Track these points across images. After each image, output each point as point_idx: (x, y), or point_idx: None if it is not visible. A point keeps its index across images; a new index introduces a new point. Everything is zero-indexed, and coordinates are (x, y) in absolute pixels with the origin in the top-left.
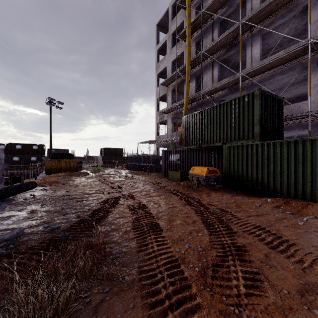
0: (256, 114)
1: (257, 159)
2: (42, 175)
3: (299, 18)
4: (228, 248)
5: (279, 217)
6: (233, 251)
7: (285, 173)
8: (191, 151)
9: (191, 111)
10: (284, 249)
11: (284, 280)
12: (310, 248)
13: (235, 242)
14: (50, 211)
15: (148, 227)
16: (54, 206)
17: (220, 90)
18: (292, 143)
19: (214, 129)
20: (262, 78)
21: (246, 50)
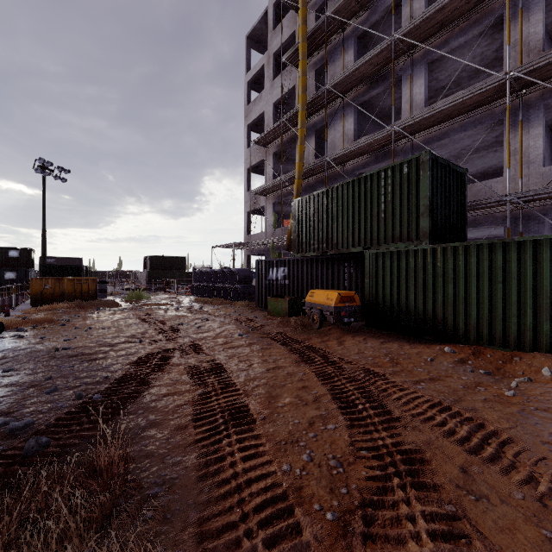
0: (423, 196)
1: (424, 277)
2: (24, 307)
3: (488, 37)
4: (389, 456)
5: (470, 382)
6: (399, 463)
7: (474, 300)
8: (308, 262)
9: (308, 191)
10: (496, 452)
11: (512, 532)
12: (540, 446)
13: (400, 442)
14: (19, 386)
15: (225, 416)
16: (32, 374)
17: (358, 155)
18: (486, 248)
19: (350, 222)
20: (429, 137)
21: (402, 88)
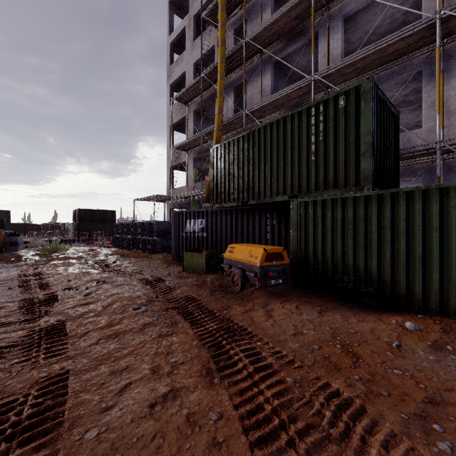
0: (365, 132)
1: (366, 229)
2: None
3: None
4: None
5: None
6: None
7: (437, 259)
8: (227, 213)
9: None
10: None
11: None
12: None
13: None
14: None
15: None
16: None
17: (276, 109)
18: (455, 193)
19: (274, 168)
20: None
21: (319, 43)
